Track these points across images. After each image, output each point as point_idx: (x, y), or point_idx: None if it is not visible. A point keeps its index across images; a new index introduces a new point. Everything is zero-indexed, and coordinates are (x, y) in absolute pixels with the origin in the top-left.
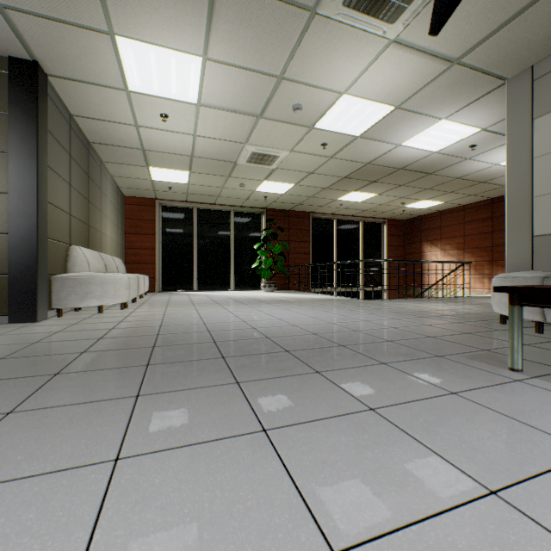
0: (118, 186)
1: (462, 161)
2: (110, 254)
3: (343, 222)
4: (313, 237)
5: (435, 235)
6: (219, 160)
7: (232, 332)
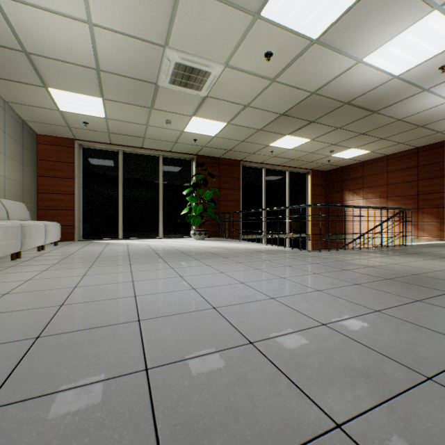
0: (22, 119)
1: (418, 93)
2: (3, 196)
3: (271, 171)
4: (243, 185)
5: (357, 184)
6: (135, 79)
7: (50, 425)
